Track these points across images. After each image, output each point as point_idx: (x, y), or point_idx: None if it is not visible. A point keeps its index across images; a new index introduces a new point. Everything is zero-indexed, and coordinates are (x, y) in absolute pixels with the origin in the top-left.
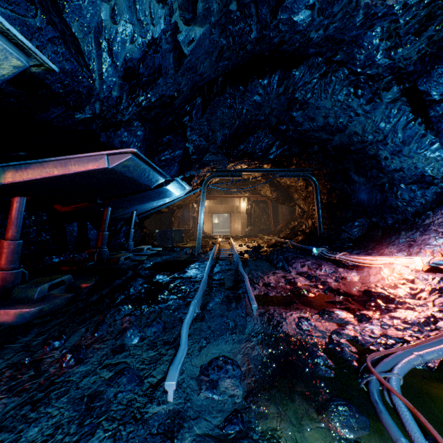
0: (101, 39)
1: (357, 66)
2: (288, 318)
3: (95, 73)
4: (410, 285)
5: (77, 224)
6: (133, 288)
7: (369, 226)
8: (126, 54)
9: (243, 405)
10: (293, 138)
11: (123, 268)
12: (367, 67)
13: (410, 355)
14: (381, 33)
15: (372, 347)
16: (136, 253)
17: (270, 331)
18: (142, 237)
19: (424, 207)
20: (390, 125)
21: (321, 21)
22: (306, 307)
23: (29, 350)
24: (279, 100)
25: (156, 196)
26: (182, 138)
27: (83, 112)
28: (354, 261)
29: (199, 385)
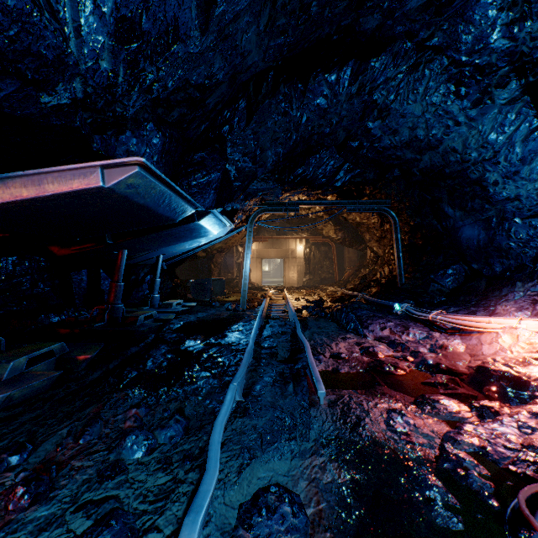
0: None
1: (462, 53)
2: (372, 410)
3: (68, 26)
4: None
5: (87, 272)
6: (152, 360)
7: (467, 275)
8: None
9: None
10: (368, 158)
11: (141, 331)
12: (476, 53)
13: None
14: None
15: (513, 467)
16: (161, 310)
17: (349, 436)
18: (172, 288)
19: None
20: (503, 137)
21: None
22: (395, 392)
23: None
24: (351, 103)
25: (186, 236)
26: (220, 157)
27: (54, 94)
28: (455, 324)
29: None
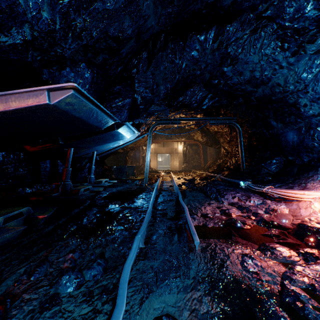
0: None
1: (286, 20)
2: (231, 255)
3: None
4: None
5: (50, 162)
6: (87, 217)
7: (285, 163)
8: None
9: None
10: (223, 90)
11: (81, 199)
12: (296, 20)
13: None
14: None
15: None
16: (95, 185)
17: (216, 275)
18: (102, 171)
19: None
20: (311, 75)
21: None
22: (245, 241)
23: None
24: (213, 55)
25: (110, 139)
26: (131, 89)
27: (9, 35)
28: (281, 195)
29: None
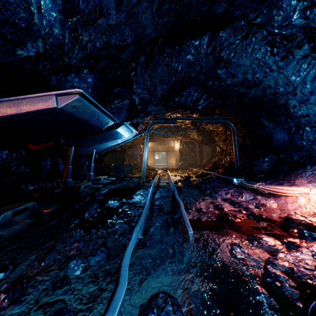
0: None
1: (275, 27)
2: (221, 244)
3: (33, 6)
4: None
5: (50, 160)
6: (88, 212)
7: (276, 161)
8: None
9: None
10: (218, 91)
11: (82, 195)
12: (284, 28)
13: None
14: None
15: (310, 281)
16: (94, 182)
17: (207, 260)
18: (101, 169)
19: None
20: (299, 78)
21: None
22: (235, 232)
23: None
24: (207, 58)
25: (109, 138)
26: (129, 90)
27: (25, 49)
28: (271, 191)
29: None
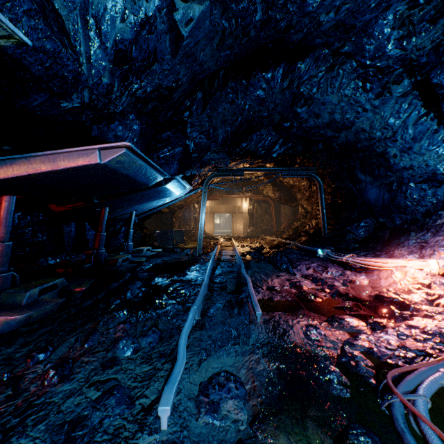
0: (88, 16)
1: (366, 58)
2: (295, 325)
3: (82, 56)
4: (426, 290)
5: (75, 225)
6: (131, 292)
7: (375, 227)
8: (116, 34)
9: (248, 433)
10: (298, 135)
11: (121, 271)
12: (377, 59)
13: (436, 372)
14: (393, 21)
15: (389, 360)
16: (135, 255)
17: (277, 342)
18: (142, 237)
19: (435, 206)
20: (399, 121)
21: (333, 1)
22: (313, 313)
23: (10, 364)
24: (283, 94)
25: (155, 196)
26: (182, 135)
27: (70, 100)
28: (362, 264)
29: (198, 407)
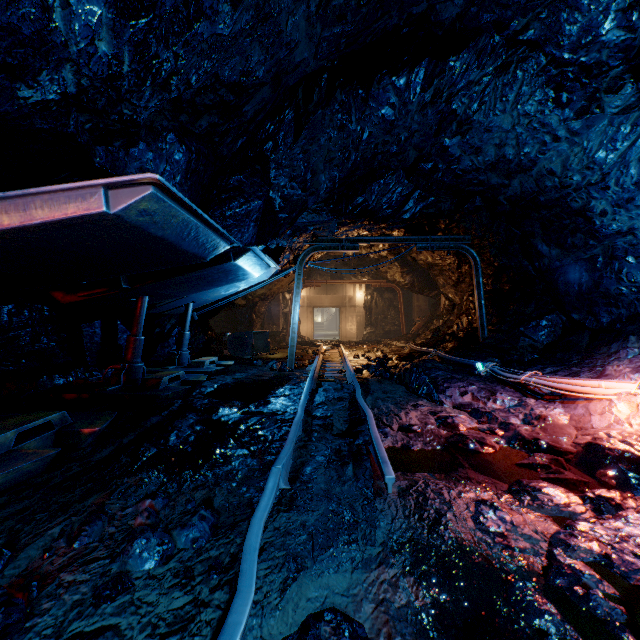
0: None
1: (564, 48)
2: (455, 502)
3: None
4: None
5: (101, 324)
6: (177, 433)
7: (565, 327)
8: None
9: None
10: (444, 183)
11: (165, 397)
12: (583, 49)
13: None
14: None
15: None
16: (191, 370)
17: (427, 538)
18: (205, 343)
19: None
20: (615, 155)
21: None
22: (483, 476)
23: None
24: (424, 114)
25: (221, 279)
26: (262, 181)
27: (35, 85)
28: (555, 388)
29: None
